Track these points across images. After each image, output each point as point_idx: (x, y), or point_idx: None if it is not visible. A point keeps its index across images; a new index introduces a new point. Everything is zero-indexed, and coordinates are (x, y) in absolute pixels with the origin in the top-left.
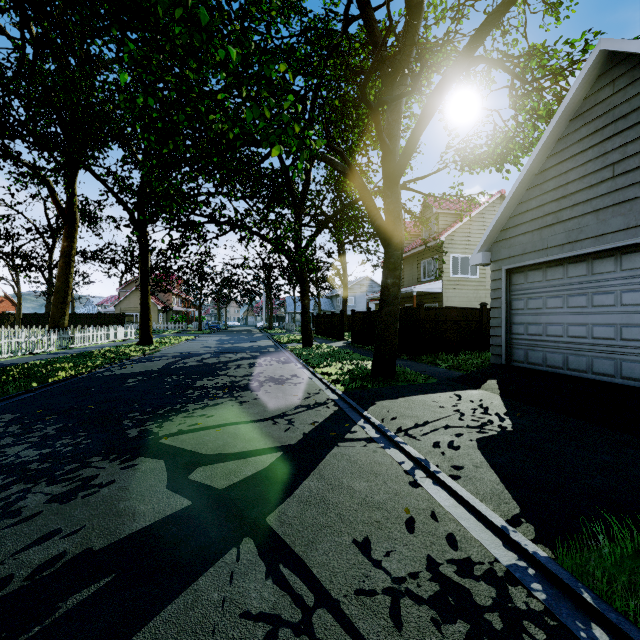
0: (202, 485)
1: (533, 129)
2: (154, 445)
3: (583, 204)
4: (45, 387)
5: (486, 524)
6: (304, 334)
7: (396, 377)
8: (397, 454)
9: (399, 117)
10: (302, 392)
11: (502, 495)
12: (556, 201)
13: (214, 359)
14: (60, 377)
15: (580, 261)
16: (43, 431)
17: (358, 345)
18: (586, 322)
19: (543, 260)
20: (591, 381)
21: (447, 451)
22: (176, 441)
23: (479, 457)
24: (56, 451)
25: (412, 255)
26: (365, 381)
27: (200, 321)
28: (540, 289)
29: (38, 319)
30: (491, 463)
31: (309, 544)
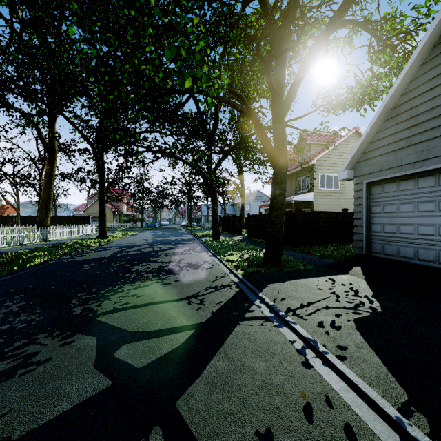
0: (124, 363)
1: (385, 77)
2: (91, 322)
3: (431, 130)
4: (23, 270)
5: (379, 412)
6: (214, 231)
7: (282, 264)
8: (289, 333)
9: (284, 69)
10: (211, 275)
11: (387, 379)
12: (408, 129)
13: (149, 249)
14: (35, 263)
15: (428, 175)
16: (9, 308)
17: (252, 239)
18: (434, 223)
19: (397, 175)
20: (439, 269)
21: (330, 331)
22: (110, 319)
23: (359, 337)
24: (12, 327)
25: (291, 174)
26: (259, 267)
27: (142, 221)
28: (394, 197)
29: (32, 220)
30: (370, 344)
31: (214, 436)
